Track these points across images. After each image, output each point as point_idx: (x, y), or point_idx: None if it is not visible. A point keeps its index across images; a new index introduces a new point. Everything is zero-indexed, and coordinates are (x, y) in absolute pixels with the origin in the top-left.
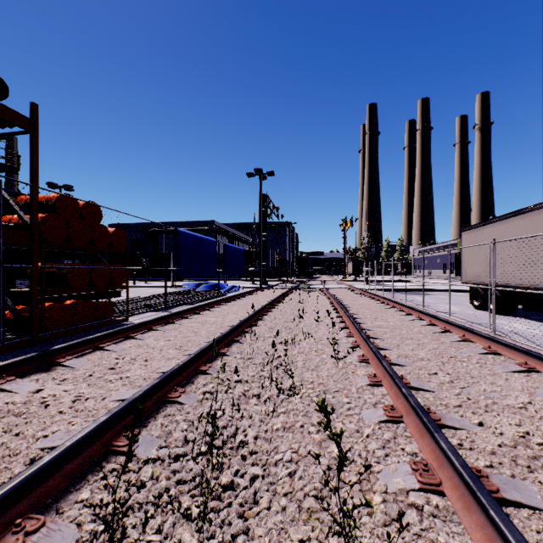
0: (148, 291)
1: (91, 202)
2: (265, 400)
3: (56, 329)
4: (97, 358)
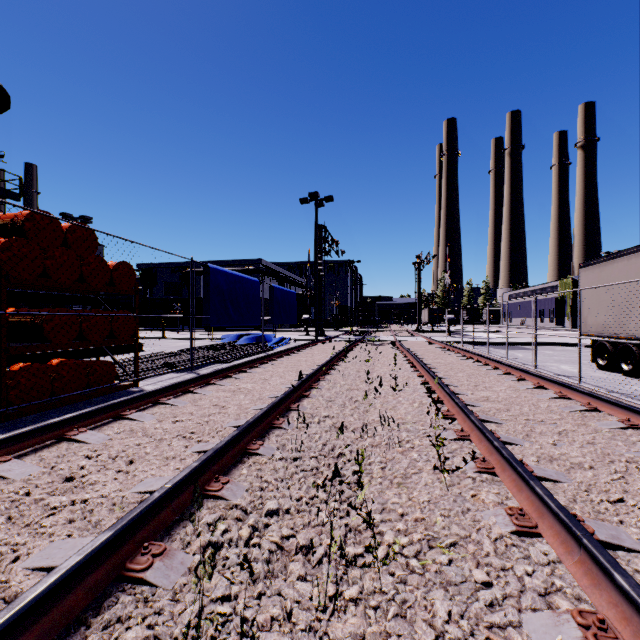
0: (177, 344)
1: (80, 224)
2: (318, 562)
3: (25, 402)
4: (54, 457)
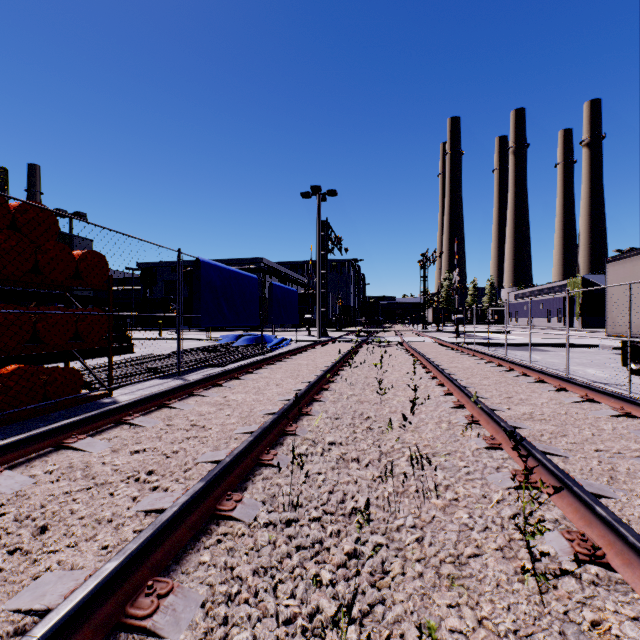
0: (173, 345)
1: (34, 203)
2: None
3: None
4: None
